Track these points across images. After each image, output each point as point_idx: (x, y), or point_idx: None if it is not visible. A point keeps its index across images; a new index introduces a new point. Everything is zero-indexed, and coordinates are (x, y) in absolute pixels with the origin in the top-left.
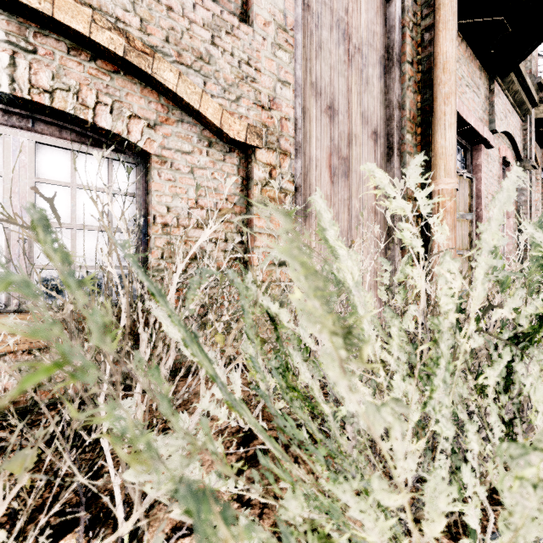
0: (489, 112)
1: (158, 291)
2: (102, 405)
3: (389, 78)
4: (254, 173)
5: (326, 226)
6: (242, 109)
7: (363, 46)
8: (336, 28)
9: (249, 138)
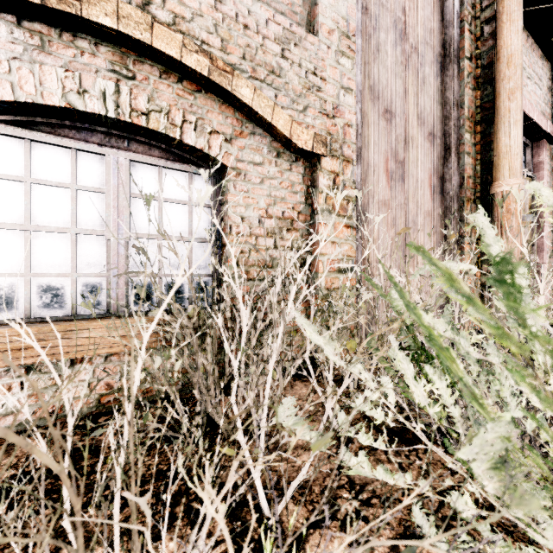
0: (552, 104)
1: (406, 305)
2: (234, 404)
3: (446, 76)
4: (319, 181)
5: (490, 242)
6: (308, 118)
7: (420, 44)
8: (393, 29)
9: (316, 147)
